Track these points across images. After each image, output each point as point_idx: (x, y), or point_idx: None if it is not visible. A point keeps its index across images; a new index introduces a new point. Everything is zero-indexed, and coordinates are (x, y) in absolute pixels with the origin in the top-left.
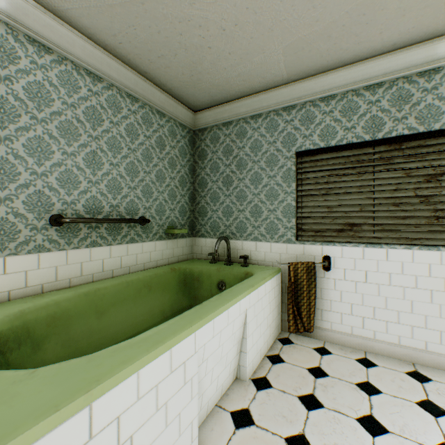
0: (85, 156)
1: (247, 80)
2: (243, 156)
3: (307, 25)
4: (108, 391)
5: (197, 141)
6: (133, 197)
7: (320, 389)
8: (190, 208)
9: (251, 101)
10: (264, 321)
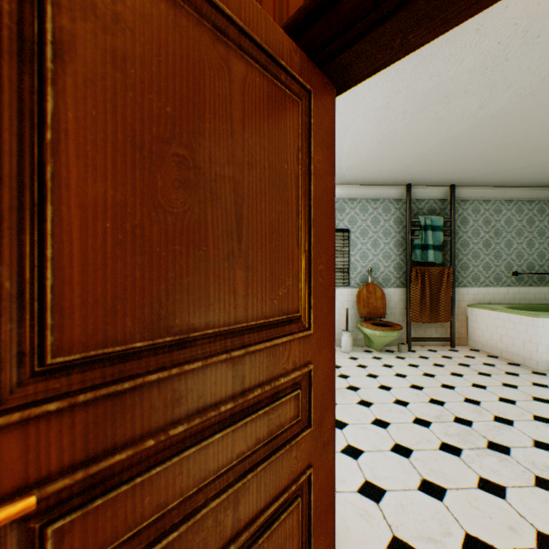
0: (525, 242)
1: None
2: None
3: None
4: None
5: None
6: None
7: None
8: None
9: None
10: None
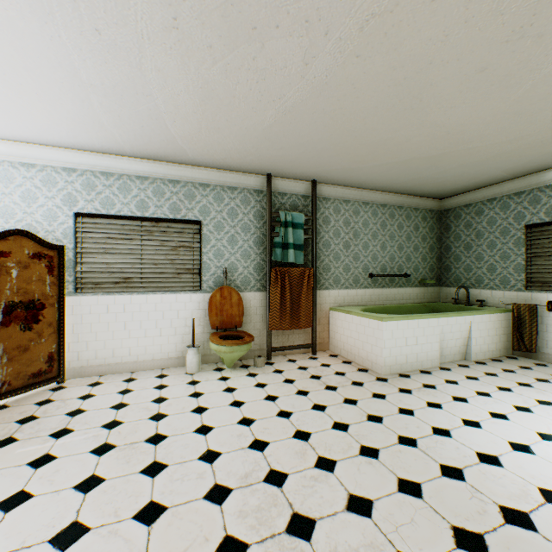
0: (379, 245)
1: (479, 183)
2: (479, 228)
3: (512, 164)
4: (411, 320)
5: (442, 218)
6: (400, 262)
7: (520, 370)
8: (436, 266)
9: (485, 190)
10: (488, 337)
